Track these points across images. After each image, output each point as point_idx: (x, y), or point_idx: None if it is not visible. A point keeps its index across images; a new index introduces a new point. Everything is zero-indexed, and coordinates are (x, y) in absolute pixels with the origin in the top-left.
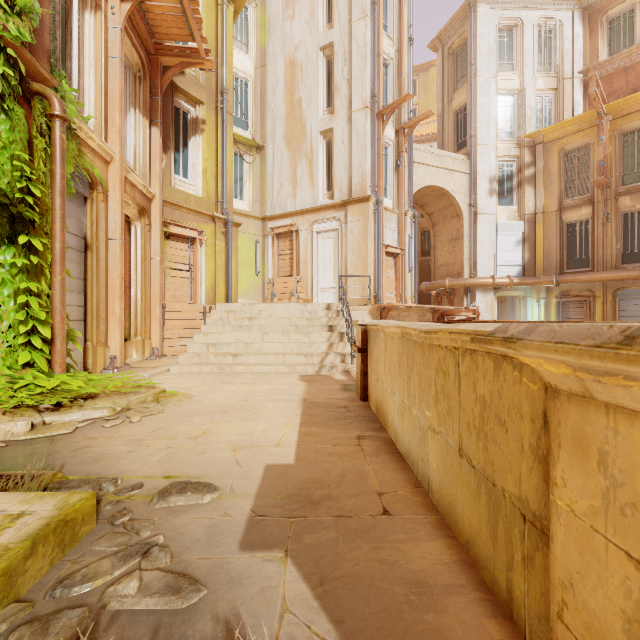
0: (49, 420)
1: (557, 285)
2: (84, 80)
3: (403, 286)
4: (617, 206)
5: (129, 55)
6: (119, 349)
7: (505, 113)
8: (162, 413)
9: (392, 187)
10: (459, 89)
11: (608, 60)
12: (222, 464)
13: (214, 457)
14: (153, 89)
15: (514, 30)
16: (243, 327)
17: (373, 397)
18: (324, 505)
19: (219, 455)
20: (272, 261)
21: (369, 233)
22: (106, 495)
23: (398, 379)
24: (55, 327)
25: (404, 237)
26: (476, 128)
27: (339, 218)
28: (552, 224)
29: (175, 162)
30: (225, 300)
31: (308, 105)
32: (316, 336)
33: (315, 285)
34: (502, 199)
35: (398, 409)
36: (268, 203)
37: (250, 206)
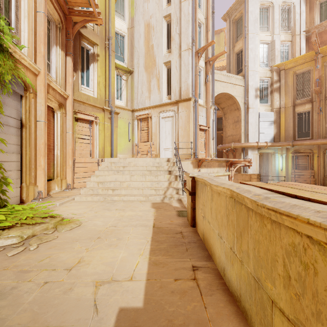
0: None
1: (292, 146)
2: (21, 24)
3: (209, 147)
4: (326, 103)
5: (52, 14)
6: (43, 187)
7: (263, 53)
8: (55, 239)
9: (203, 93)
10: (238, 41)
11: (320, 24)
12: (82, 308)
13: (78, 296)
14: (67, 35)
15: (268, 9)
16: (119, 172)
17: (200, 227)
18: None
19: (82, 293)
20: (137, 133)
21: (191, 118)
22: None
23: (226, 229)
24: None
25: (209, 120)
26: (248, 61)
27: (174, 110)
28: (289, 113)
29: (81, 78)
30: (110, 155)
31: (157, 48)
32: (161, 177)
33: (161, 147)
34: (262, 100)
35: (226, 252)
36: (135, 102)
37: (125, 103)
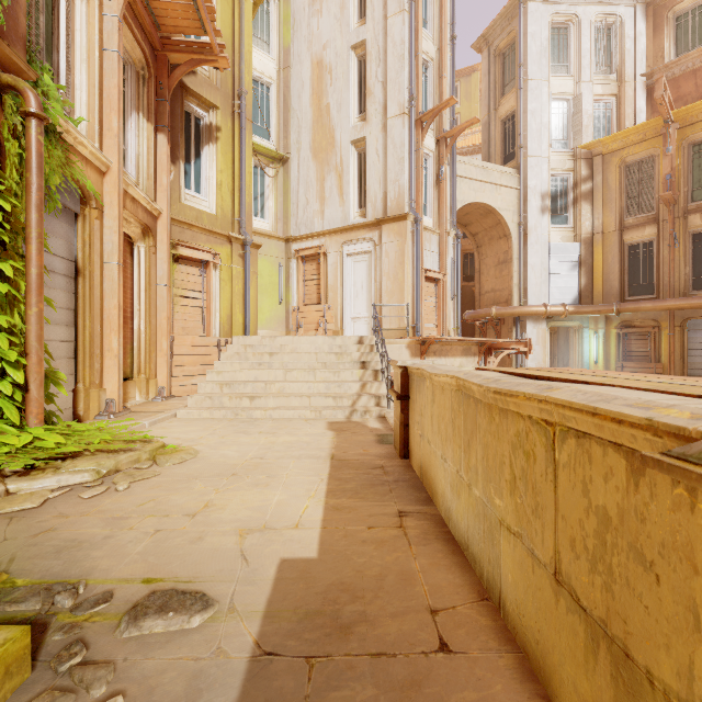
0: (14, 488)
1: (618, 314)
2: (74, 76)
3: (445, 315)
4: (686, 225)
5: (131, 50)
6: (116, 391)
7: (559, 121)
8: (158, 476)
9: (432, 204)
10: (507, 94)
11: (675, 61)
12: (223, 558)
13: (214, 546)
14: (159, 90)
15: (569, 28)
16: (263, 364)
17: (416, 456)
18: (357, 633)
19: (221, 543)
20: (297, 287)
21: (407, 256)
22: (59, 614)
23: (451, 443)
24: (30, 370)
25: (446, 260)
26: (526, 138)
27: (373, 239)
28: (612, 246)
29: (185, 175)
30: (243, 332)
31: (338, 111)
32: (346, 374)
33: (345, 314)
34: (555, 217)
35: (451, 481)
36: (293, 222)
37: (272, 225)
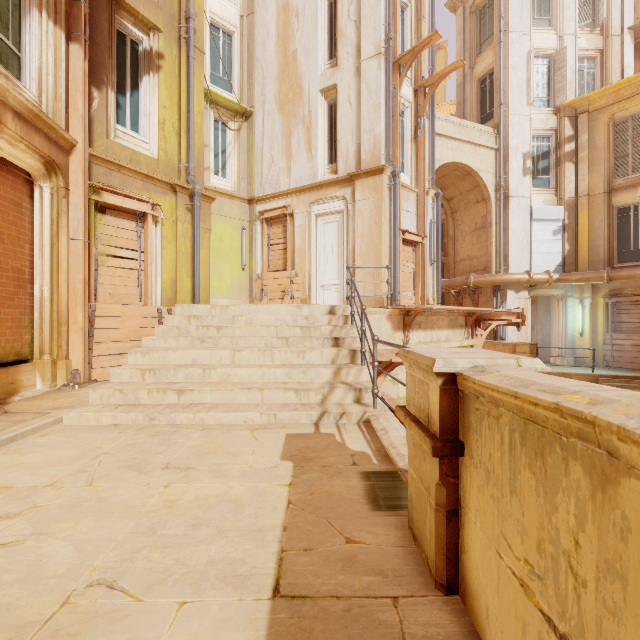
0: None
1: (609, 282)
2: None
3: (424, 283)
4: None
5: None
6: None
7: (540, 78)
8: None
9: (409, 160)
10: (484, 52)
11: None
12: None
13: None
14: None
15: None
16: (206, 340)
17: None
18: None
19: None
20: (261, 252)
21: (383, 214)
22: None
23: None
24: None
25: (425, 222)
26: (507, 94)
27: (344, 196)
28: (599, 209)
29: (118, 108)
30: (191, 300)
31: (305, 58)
32: (314, 355)
33: (314, 281)
34: (537, 180)
35: None
36: (257, 181)
37: (234, 185)
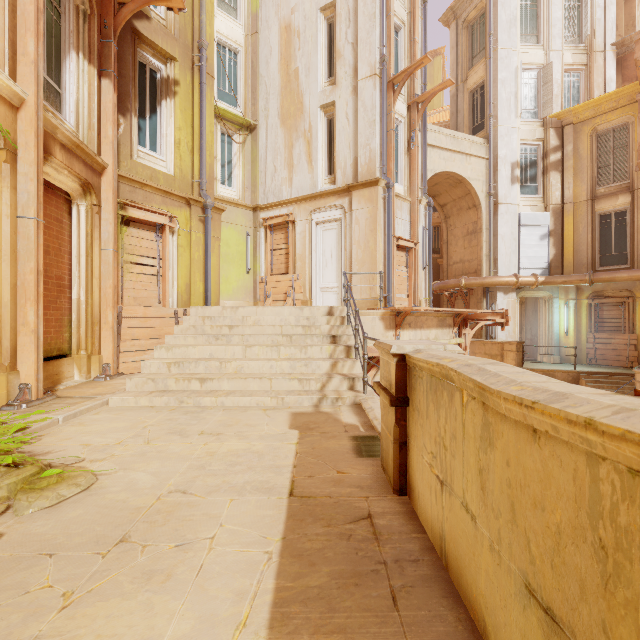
0: None
1: (591, 284)
2: None
3: (416, 285)
4: None
5: None
6: (33, 374)
7: (528, 91)
8: None
9: (403, 171)
10: (475, 65)
11: None
12: None
13: None
14: (104, 30)
15: None
16: (220, 338)
17: (427, 507)
18: None
19: None
20: (265, 257)
21: (378, 223)
22: None
23: (596, 605)
24: None
25: (417, 229)
26: (496, 107)
27: (342, 206)
28: (583, 215)
29: (139, 131)
30: (204, 302)
31: (306, 76)
32: (315, 351)
33: (314, 284)
34: (525, 188)
35: None
36: (260, 190)
37: (240, 194)
